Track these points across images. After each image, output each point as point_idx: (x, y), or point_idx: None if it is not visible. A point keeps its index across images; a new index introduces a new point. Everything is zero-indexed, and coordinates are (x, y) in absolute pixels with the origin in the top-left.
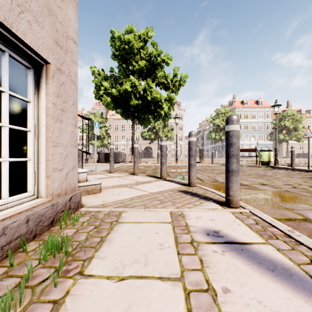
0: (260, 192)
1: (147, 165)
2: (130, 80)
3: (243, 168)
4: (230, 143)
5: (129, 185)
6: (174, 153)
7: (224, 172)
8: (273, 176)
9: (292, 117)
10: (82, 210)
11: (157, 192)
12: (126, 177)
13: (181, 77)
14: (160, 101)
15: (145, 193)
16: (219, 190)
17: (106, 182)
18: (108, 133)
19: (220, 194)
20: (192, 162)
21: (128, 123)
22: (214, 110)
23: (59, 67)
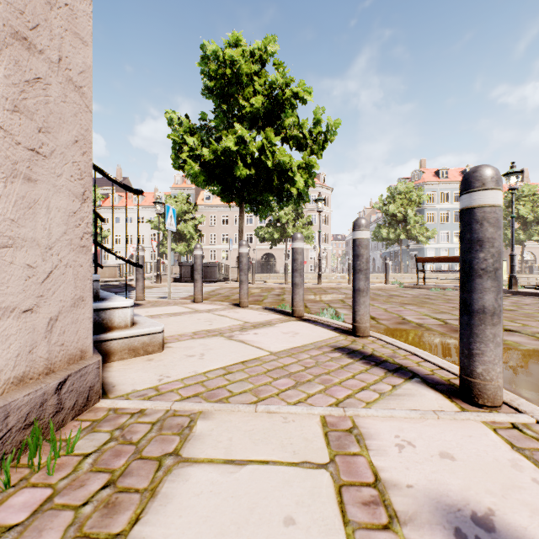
0: (512, 350)
1: (266, 287)
2: (236, 132)
3: (449, 294)
4: (476, 239)
5: (228, 331)
6: (314, 264)
7: (413, 302)
8: (519, 311)
9: (532, 198)
10: (100, 408)
11: (286, 352)
12: (223, 311)
13: (327, 126)
14: (289, 170)
15: (259, 354)
16: (418, 344)
17: (182, 322)
18: (199, 230)
19: (432, 361)
20: (361, 283)
21: (234, 212)
22: (386, 188)
23: (23, 31)
